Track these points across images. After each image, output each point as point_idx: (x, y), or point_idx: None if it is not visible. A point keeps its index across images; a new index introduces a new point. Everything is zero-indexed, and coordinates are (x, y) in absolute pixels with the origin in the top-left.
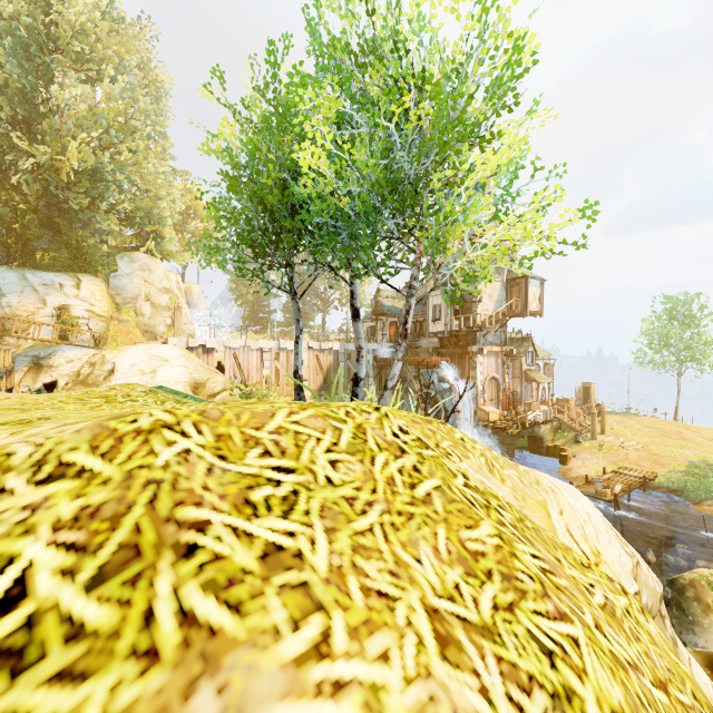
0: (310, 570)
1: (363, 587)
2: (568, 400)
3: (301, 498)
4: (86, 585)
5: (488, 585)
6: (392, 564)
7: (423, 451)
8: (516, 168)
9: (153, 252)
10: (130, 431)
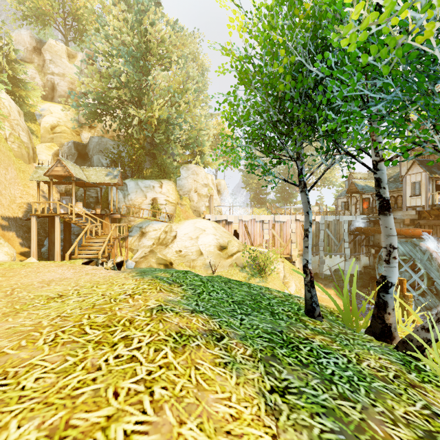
0: None
1: None
2: None
3: None
4: None
5: None
6: None
7: None
8: None
9: (199, 163)
10: None
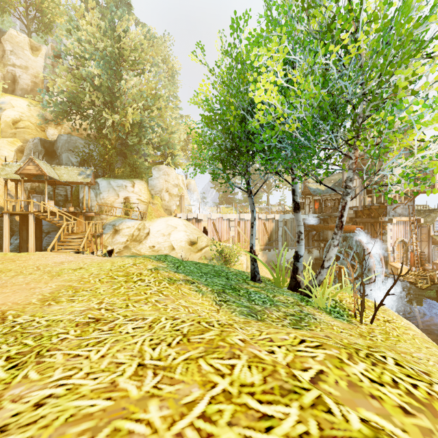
0: None
1: None
2: None
3: None
4: None
5: None
6: None
7: None
8: None
9: (170, 164)
10: None
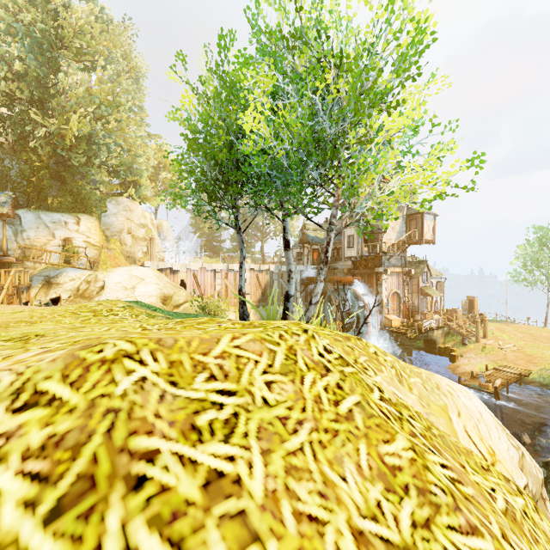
0: (247, 497)
1: (295, 512)
2: (456, 310)
3: (240, 420)
4: (44, 518)
5: (406, 500)
6: (321, 484)
7: (345, 369)
8: (416, 127)
9: (133, 197)
10: (96, 361)
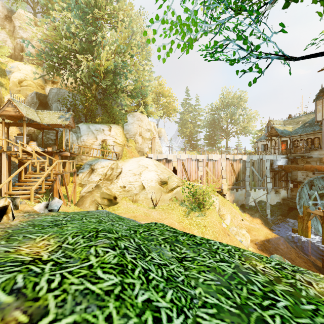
0: None
1: None
2: None
3: None
4: None
5: None
6: None
7: None
8: None
9: (143, 112)
10: None
